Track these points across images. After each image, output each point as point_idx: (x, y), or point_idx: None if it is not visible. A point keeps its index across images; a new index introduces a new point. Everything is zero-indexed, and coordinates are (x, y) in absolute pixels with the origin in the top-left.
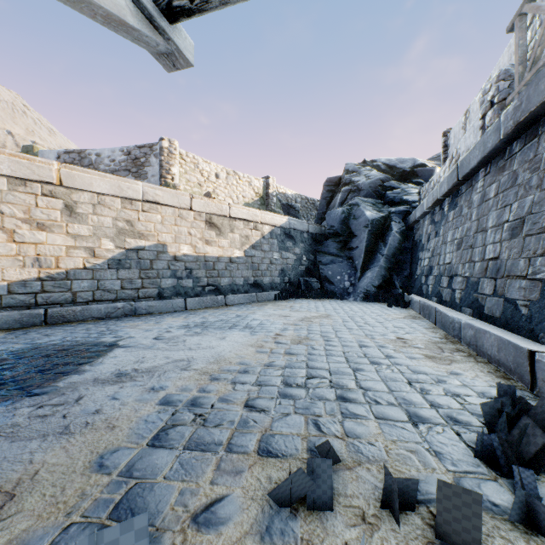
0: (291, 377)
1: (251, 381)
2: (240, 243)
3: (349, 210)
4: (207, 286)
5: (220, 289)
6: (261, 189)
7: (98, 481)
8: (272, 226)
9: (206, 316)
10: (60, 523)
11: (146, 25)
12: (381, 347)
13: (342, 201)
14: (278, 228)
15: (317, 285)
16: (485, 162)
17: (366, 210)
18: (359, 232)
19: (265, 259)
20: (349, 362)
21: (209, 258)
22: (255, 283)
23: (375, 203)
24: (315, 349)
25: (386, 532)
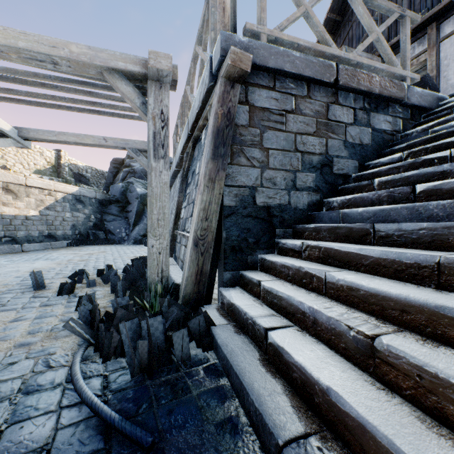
0: (77, 268)
1: (57, 270)
2: (36, 205)
3: (127, 186)
4: (4, 237)
5: (17, 240)
6: (54, 159)
7: (10, 285)
8: (65, 193)
9: (10, 257)
10: (6, 288)
11: (16, 143)
12: (123, 259)
13: (124, 178)
14: (70, 195)
15: (103, 236)
16: (172, 182)
17: (138, 188)
18: (133, 201)
19: (58, 217)
20: (105, 263)
21: (6, 216)
22: (49, 235)
23: (144, 183)
24: (91, 262)
25: (96, 278)
